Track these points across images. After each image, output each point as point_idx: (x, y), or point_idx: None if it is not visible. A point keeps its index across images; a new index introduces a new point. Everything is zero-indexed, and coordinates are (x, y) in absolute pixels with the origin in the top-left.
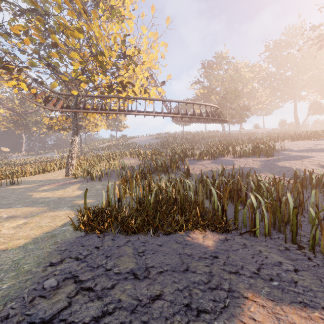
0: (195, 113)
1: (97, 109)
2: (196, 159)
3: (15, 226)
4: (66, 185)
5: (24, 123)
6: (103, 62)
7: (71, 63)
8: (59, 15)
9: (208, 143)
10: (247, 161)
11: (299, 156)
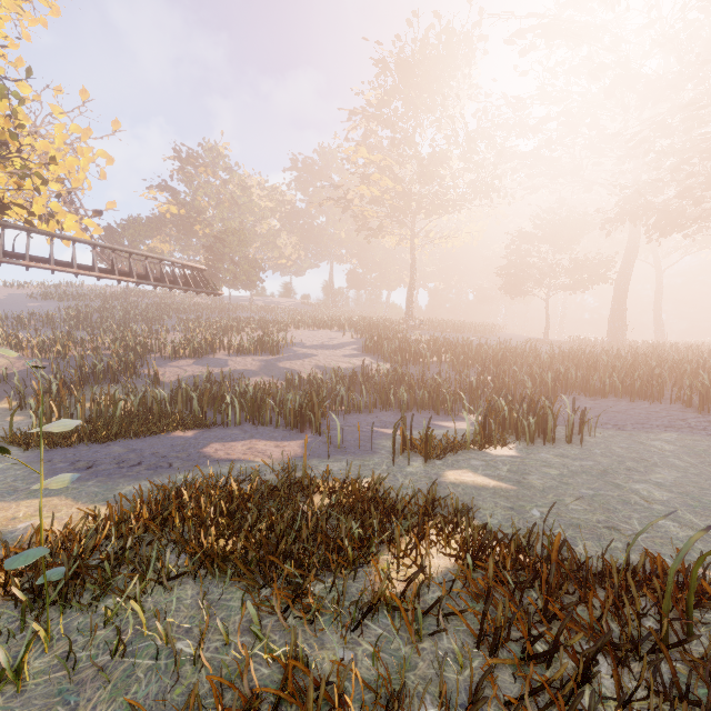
0: (164, 277)
1: None
2: (167, 357)
3: None
4: None
5: None
6: None
7: None
8: None
9: (189, 325)
10: (245, 361)
11: (305, 355)
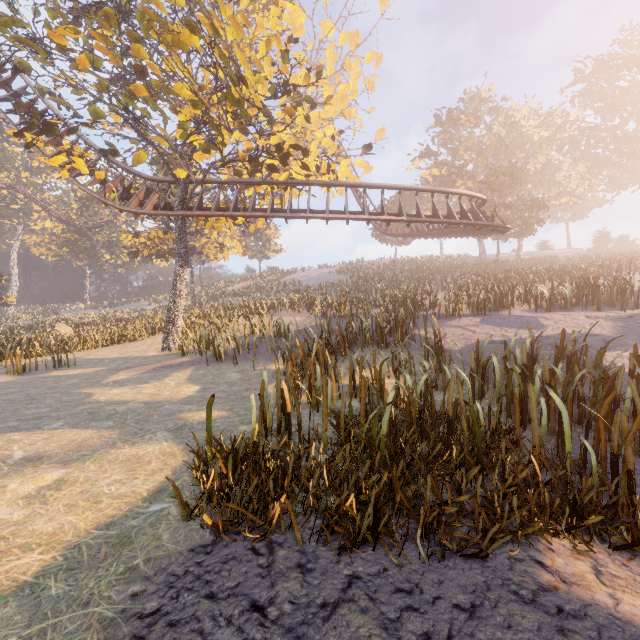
0: (437, 213)
1: (228, 208)
2: (441, 314)
3: (33, 493)
4: (163, 371)
5: (88, 246)
6: (241, 99)
7: (173, 107)
8: None
9: (458, 280)
10: (573, 319)
11: None
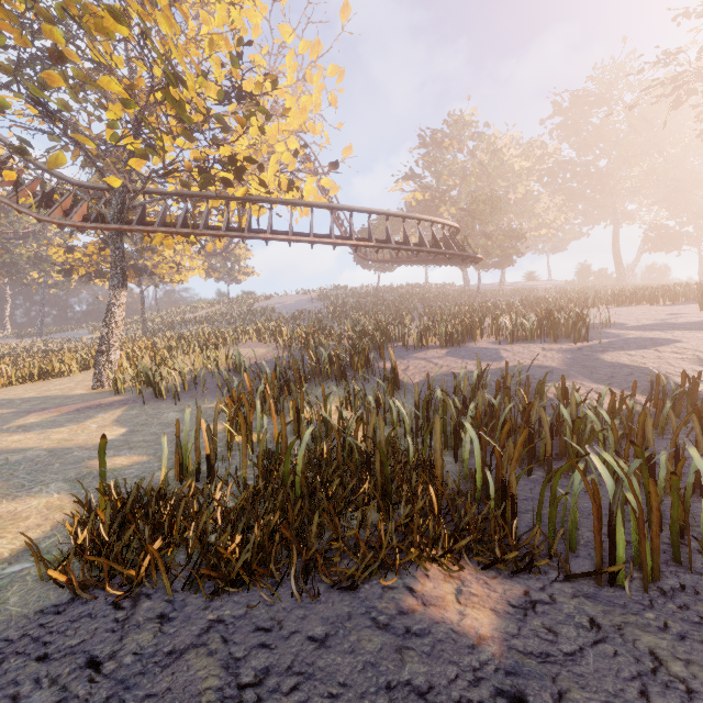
0: (407, 240)
1: (175, 224)
2: (411, 345)
3: None
4: (87, 412)
5: (7, 260)
6: (182, 102)
7: (101, 103)
8: None
9: (436, 310)
10: (530, 352)
11: (647, 340)
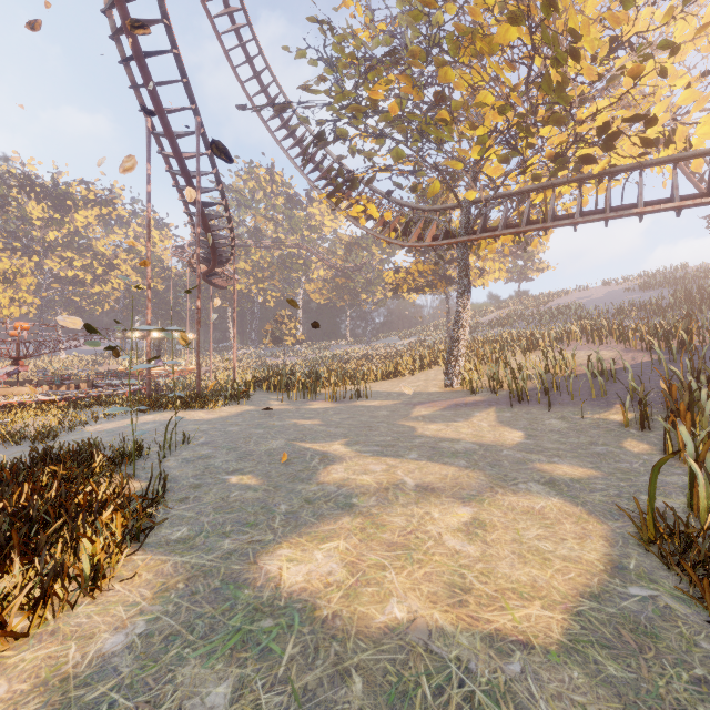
0: None
1: (517, 224)
2: None
3: (463, 528)
4: (461, 409)
5: (351, 287)
6: (564, 81)
7: (471, 123)
8: (467, 7)
9: None
10: None
11: None
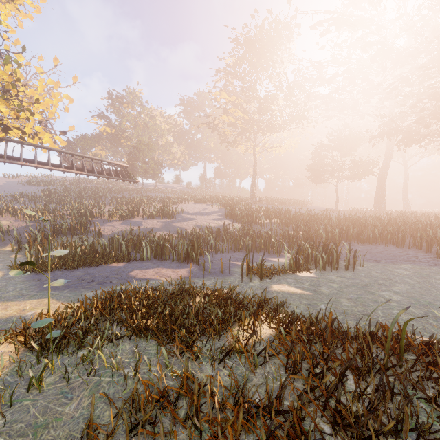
0: (103, 171)
1: None
2: (105, 220)
3: None
4: None
5: None
6: None
7: None
8: None
9: (118, 201)
10: (153, 223)
11: (189, 219)
